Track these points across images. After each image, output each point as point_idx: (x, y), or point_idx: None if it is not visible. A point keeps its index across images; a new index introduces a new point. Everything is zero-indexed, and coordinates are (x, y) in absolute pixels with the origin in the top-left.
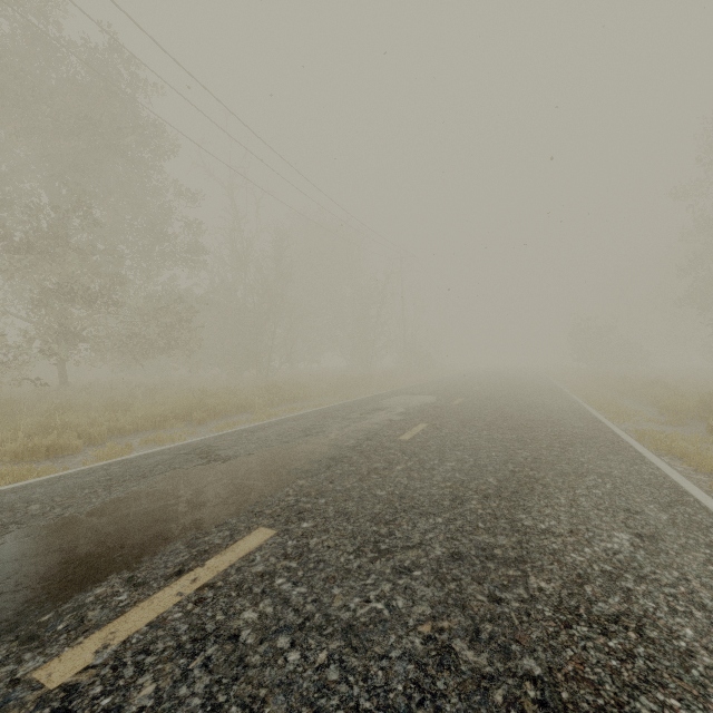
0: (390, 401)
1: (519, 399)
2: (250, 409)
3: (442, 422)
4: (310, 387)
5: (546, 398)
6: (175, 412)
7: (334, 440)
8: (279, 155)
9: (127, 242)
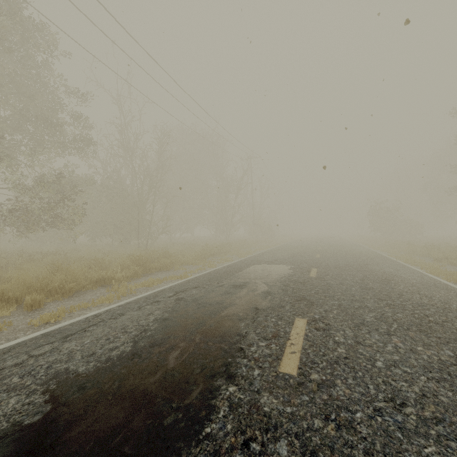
0: (249, 272)
1: (366, 268)
2: (110, 282)
3: (322, 314)
4: (178, 255)
5: (386, 266)
6: (8, 294)
7: (169, 380)
8: (151, 57)
9: (18, 129)
